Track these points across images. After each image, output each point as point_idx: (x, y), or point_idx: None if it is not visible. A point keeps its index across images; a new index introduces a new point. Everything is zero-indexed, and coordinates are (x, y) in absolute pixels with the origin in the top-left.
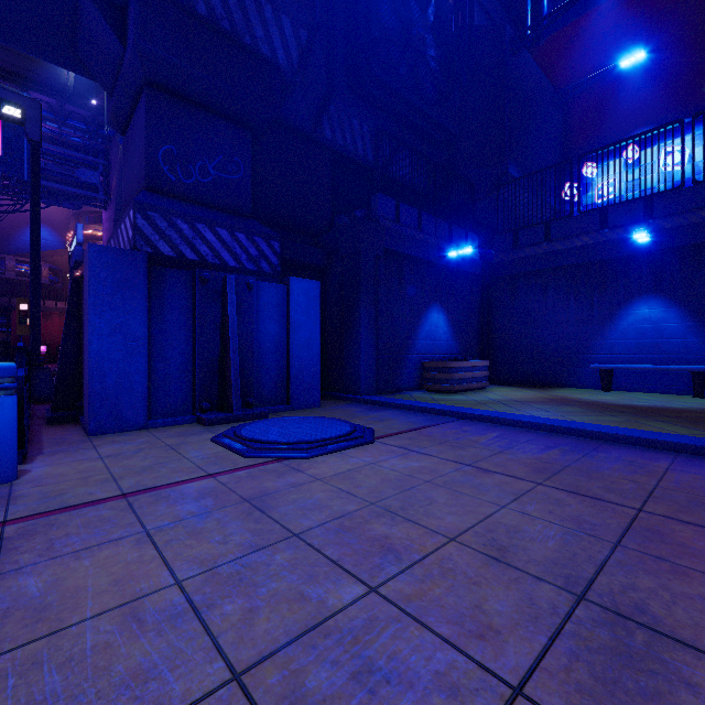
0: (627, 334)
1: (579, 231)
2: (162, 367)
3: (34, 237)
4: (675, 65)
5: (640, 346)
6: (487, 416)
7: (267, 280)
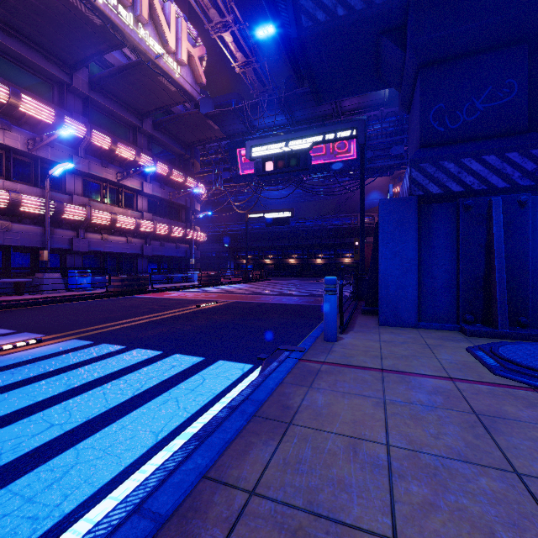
0: None
1: None
2: (429, 282)
3: (361, 201)
4: None
5: None
6: None
7: None
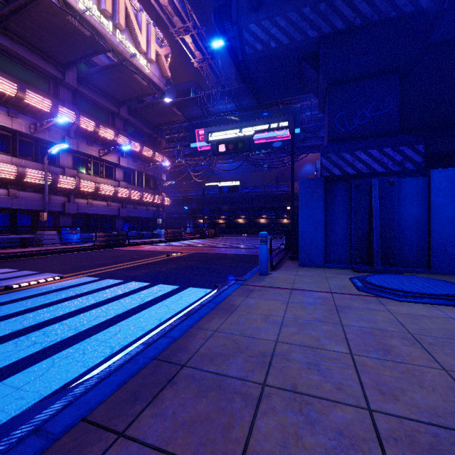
0: None
1: None
2: (332, 236)
3: (292, 176)
4: None
5: None
6: None
7: (410, 175)
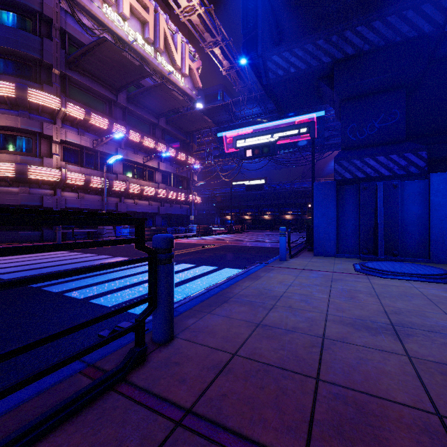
0: None
1: None
2: (343, 231)
3: (312, 177)
4: None
5: None
6: None
7: (413, 178)
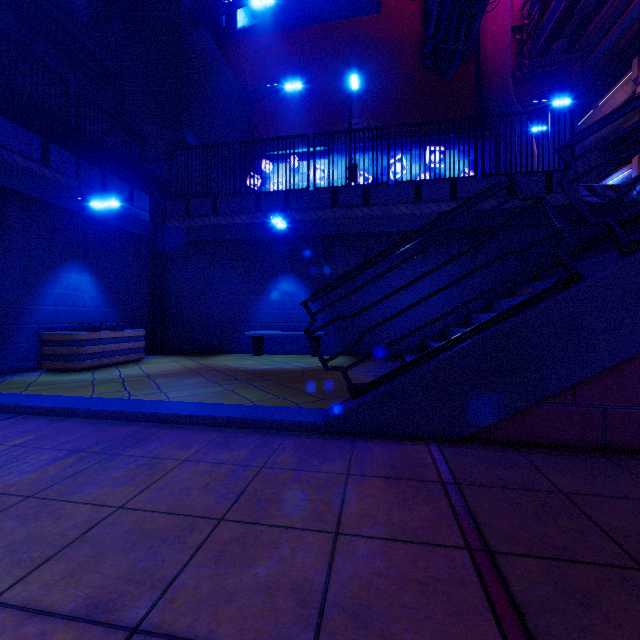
0: (273, 305)
1: (240, 210)
2: None
3: None
4: (321, 105)
5: (282, 315)
6: (54, 408)
7: None
